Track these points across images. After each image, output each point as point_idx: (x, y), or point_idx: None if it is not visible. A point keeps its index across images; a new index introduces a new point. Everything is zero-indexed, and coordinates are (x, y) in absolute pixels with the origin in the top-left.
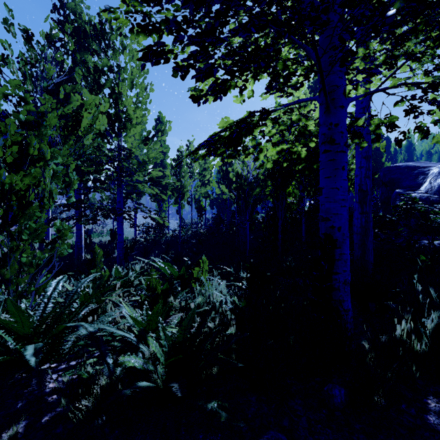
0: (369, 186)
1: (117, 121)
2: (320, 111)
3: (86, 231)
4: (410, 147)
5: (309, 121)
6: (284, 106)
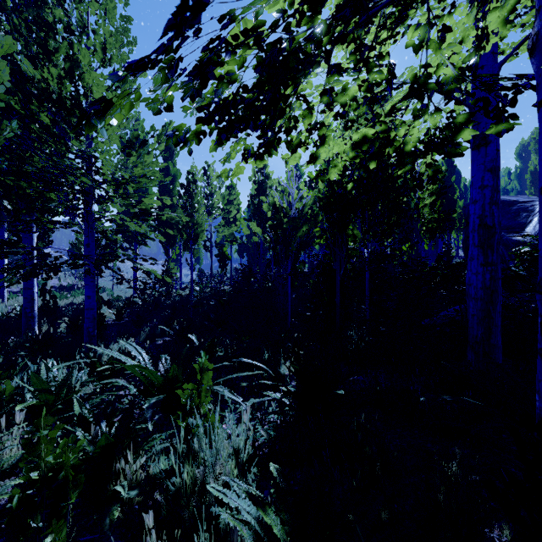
0: (497, 219)
1: (78, 111)
2: None
3: (49, 289)
4: None
5: (447, 46)
6: None
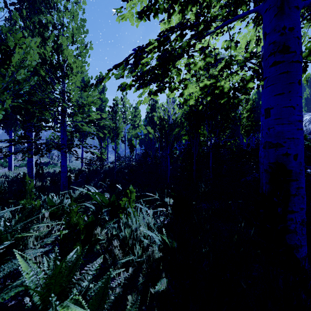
0: None
1: (59, 69)
2: (267, 17)
3: (39, 163)
4: None
5: (239, 48)
6: (215, 29)
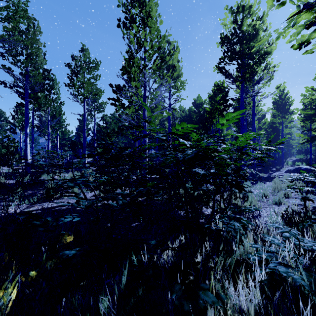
0: None
1: None
2: None
3: None
4: None
5: None
6: None
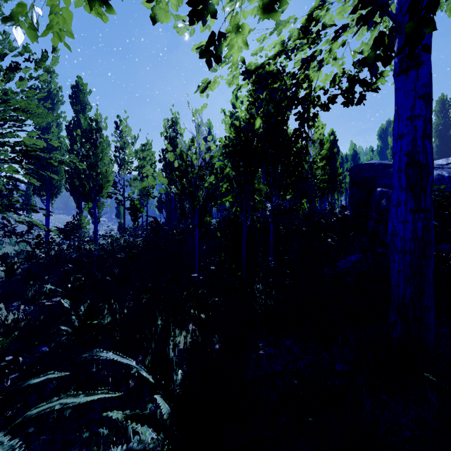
0: (429, 157)
1: None
2: None
3: None
4: (356, 156)
5: None
6: None
